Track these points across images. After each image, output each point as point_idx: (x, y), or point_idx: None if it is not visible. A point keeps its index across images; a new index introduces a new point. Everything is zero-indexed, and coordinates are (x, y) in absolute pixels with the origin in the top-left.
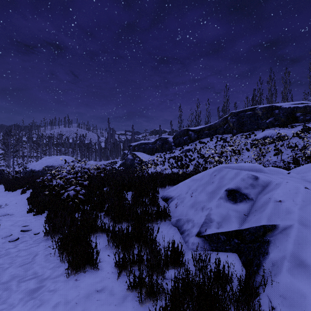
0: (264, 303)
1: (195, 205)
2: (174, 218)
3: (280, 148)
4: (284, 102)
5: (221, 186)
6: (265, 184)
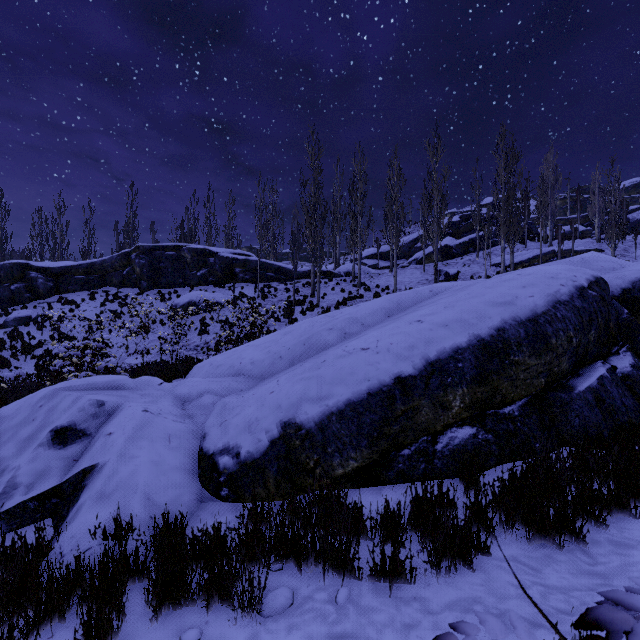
0: (54, 554)
1: None
2: None
3: (209, 322)
4: (227, 243)
5: (46, 426)
6: (112, 411)
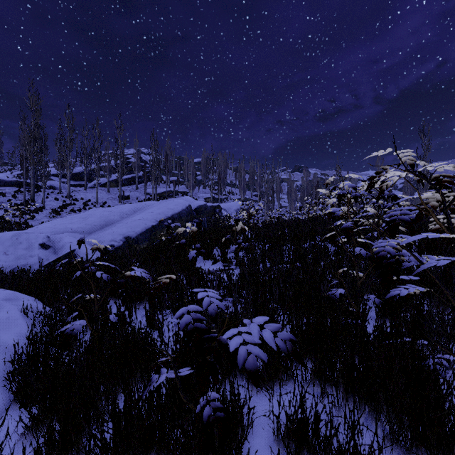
0: None
1: (21, 257)
2: (7, 270)
3: None
4: None
5: (34, 243)
6: (53, 239)
